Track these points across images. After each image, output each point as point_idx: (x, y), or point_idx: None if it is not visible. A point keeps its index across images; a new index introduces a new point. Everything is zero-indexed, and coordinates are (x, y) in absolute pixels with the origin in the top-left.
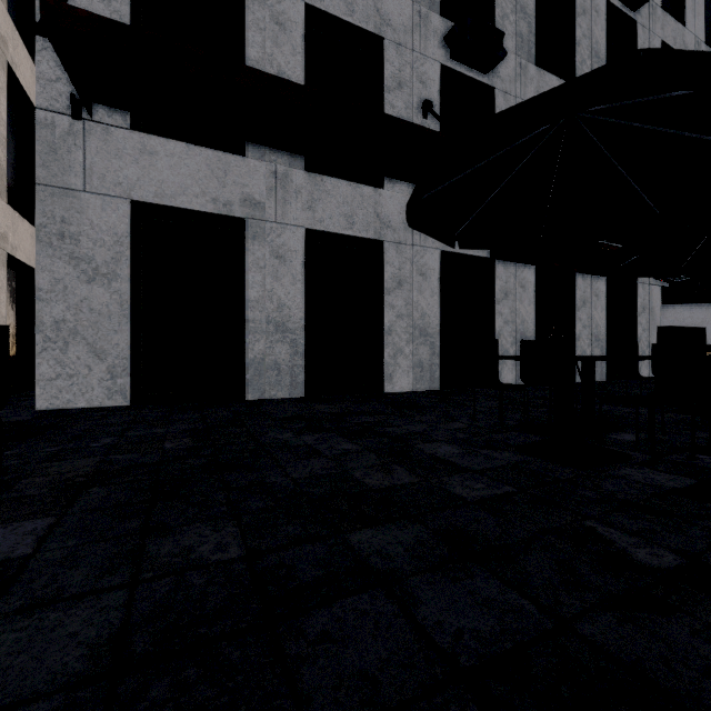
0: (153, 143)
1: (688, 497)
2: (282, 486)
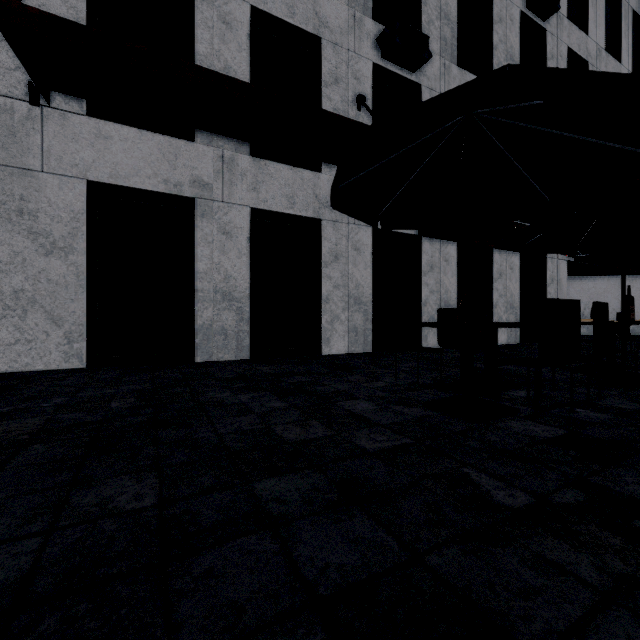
0: (108, 129)
1: (555, 445)
2: (208, 440)
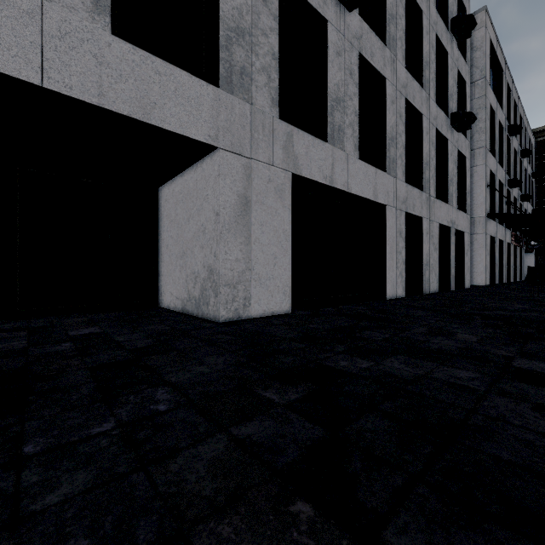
0: (490, 221)
1: None
2: None
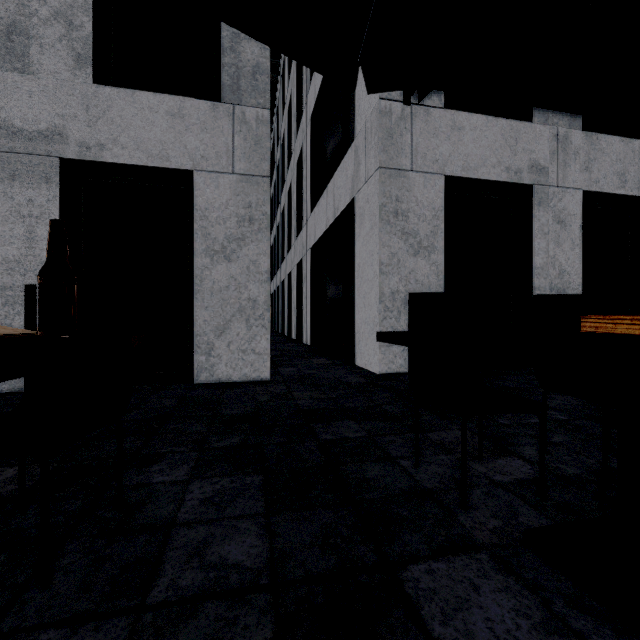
0: (460, 119)
1: None
2: None
